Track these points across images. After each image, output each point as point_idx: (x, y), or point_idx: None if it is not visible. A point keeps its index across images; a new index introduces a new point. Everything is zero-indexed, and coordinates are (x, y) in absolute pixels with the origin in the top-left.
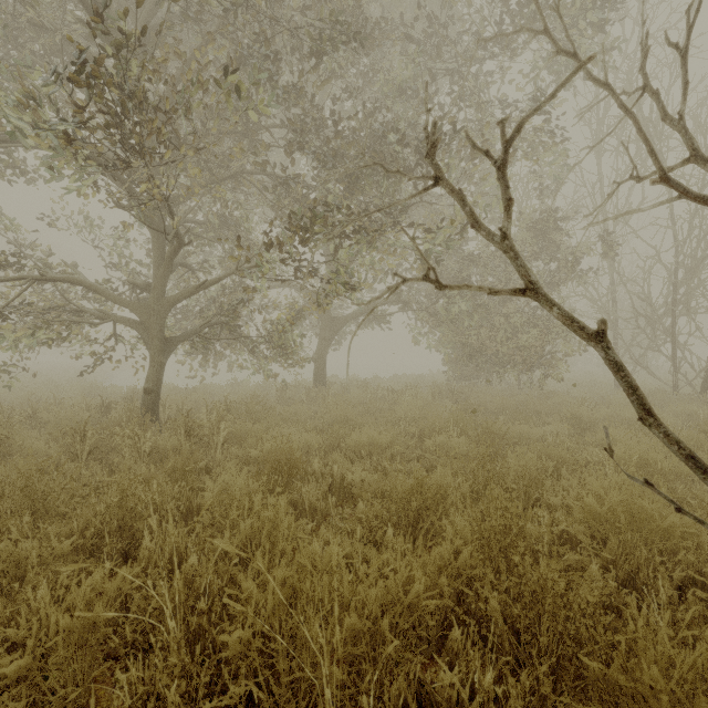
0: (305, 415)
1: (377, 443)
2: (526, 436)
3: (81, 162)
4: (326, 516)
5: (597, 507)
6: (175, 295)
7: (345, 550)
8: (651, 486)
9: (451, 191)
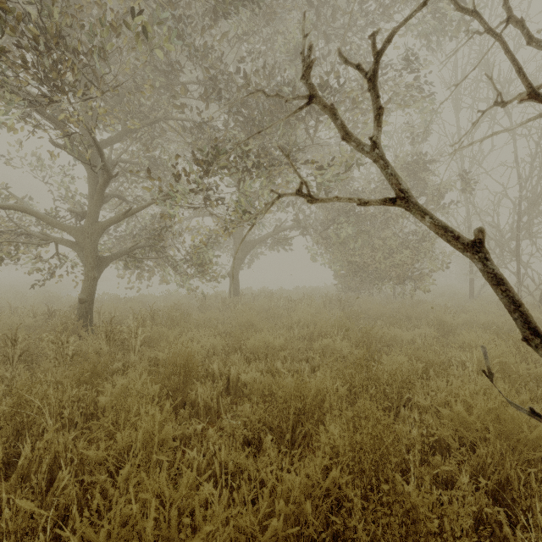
0: (218, 320)
1: (272, 345)
2: (399, 339)
3: (6, 99)
4: (221, 413)
5: (466, 415)
6: (106, 221)
7: (206, 473)
8: (538, 416)
9: (324, 107)
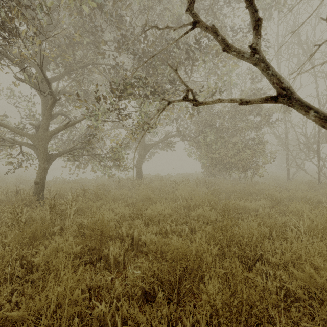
0: (128, 195)
1: (163, 214)
2: (247, 208)
3: None
4: (127, 264)
5: (317, 278)
6: (53, 130)
7: None
8: None
9: (206, 28)
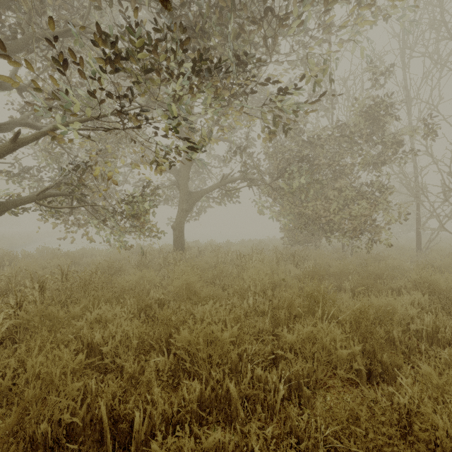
0: (152, 283)
1: (219, 342)
2: (396, 314)
3: None
4: None
5: None
6: None
7: None
8: None
9: None
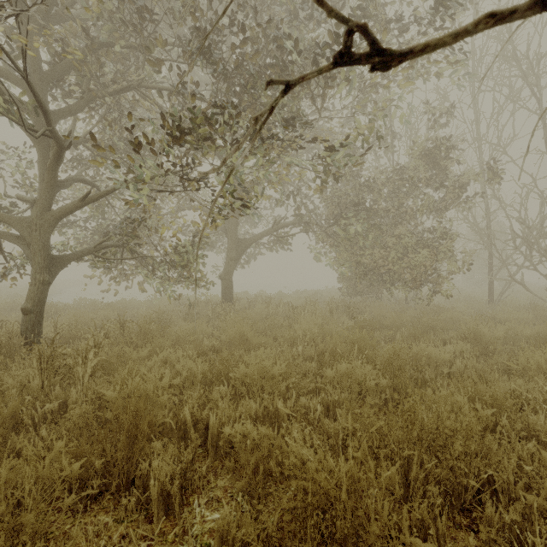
0: (205, 333)
1: (270, 374)
2: (432, 359)
3: None
4: (191, 493)
5: None
6: (59, 209)
7: None
8: None
9: None
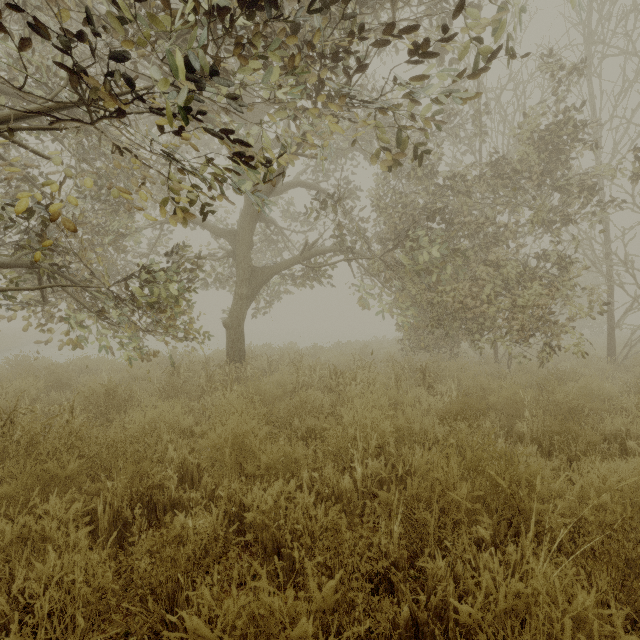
0: (177, 428)
1: None
2: None
3: None
4: None
5: None
6: None
7: None
8: None
9: None
